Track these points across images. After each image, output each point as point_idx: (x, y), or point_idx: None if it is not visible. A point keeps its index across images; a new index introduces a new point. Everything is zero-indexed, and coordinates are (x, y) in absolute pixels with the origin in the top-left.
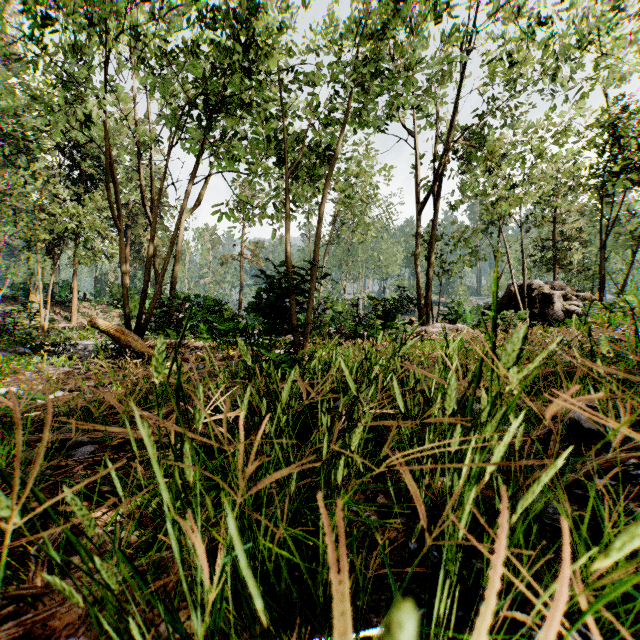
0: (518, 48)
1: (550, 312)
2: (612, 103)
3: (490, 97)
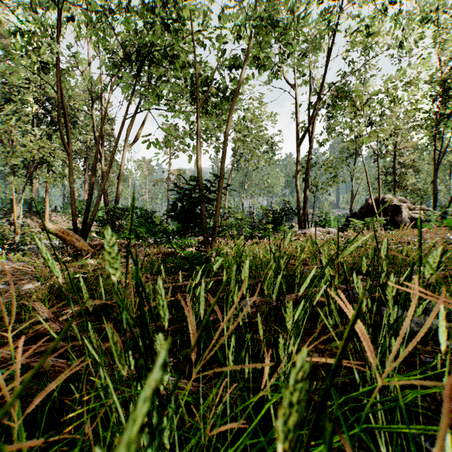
0: (372, 23)
1: (399, 219)
2: (443, 63)
3: (351, 61)
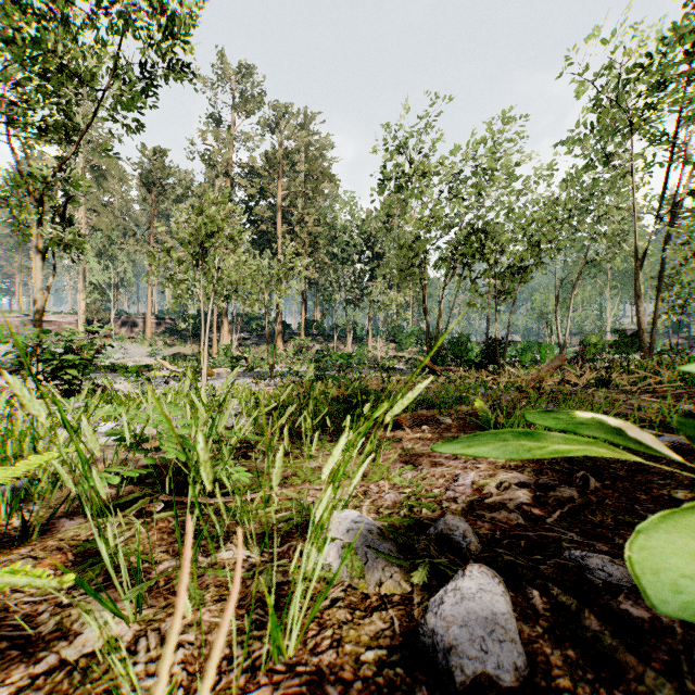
0: None
1: None
2: None
3: None
